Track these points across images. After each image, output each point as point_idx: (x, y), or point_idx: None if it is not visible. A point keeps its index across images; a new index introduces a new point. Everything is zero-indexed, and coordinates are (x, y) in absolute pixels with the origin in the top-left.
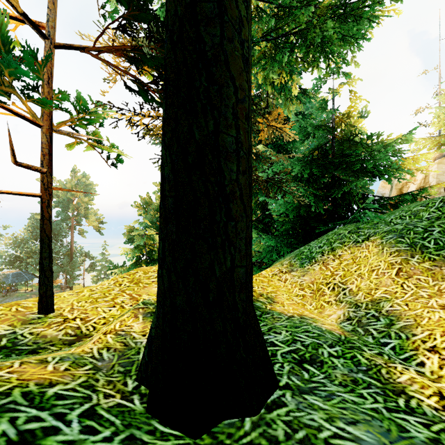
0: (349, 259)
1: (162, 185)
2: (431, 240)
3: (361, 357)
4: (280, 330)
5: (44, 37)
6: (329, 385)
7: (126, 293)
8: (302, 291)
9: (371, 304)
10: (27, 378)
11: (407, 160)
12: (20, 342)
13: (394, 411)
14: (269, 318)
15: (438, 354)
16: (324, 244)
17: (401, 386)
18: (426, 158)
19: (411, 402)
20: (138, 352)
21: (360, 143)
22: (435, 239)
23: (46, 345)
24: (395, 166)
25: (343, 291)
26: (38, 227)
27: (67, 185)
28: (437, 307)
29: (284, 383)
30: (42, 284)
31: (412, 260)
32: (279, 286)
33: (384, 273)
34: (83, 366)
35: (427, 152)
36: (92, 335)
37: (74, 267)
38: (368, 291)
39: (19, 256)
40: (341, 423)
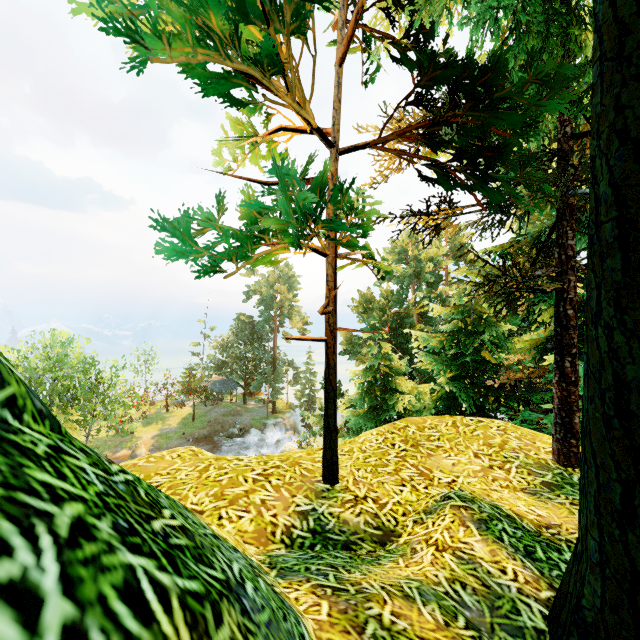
0: None
1: (616, 392)
2: None
3: None
4: None
5: (330, 146)
6: None
7: (408, 462)
8: None
9: None
10: (424, 636)
11: None
12: (326, 526)
13: None
14: None
15: None
16: None
17: None
18: None
19: None
20: (514, 608)
21: None
22: None
23: (355, 539)
24: None
25: None
26: (243, 329)
27: (270, 279)
28: None
29: None
30: (328, 448)
31: None
32: None
33: None
34: (456, 617)
35: None
36: (400, 533)
37: (278, 378)
38: None
39: (225, 361)
40: None
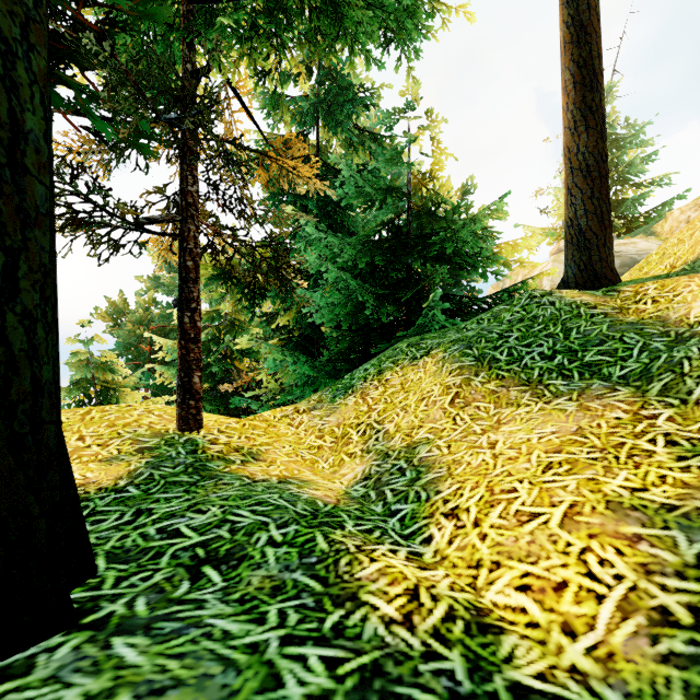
0: (397, 384)
1: None
2: (505, 349)
3: (322, 540)
4: (210, 506)
5: None
6: (210, 605)
7: None
8: (319, 440)
9: (405, 450)
10: None
11: (504, 246)
12: None
13: (298, 641)
14: (208, 485)
15: (455, 520)
16: (372, 365)
17: (357, 585)
18: (529, 245)
19: (353, 616)
20: None
21: (445, 218)
22: (510, 348)
23: None
24: (485, 252)
25: (376, 435)
26: None
27: None
28: (486, 446)
29: (102, 615)
30: None
31: (476, 380)
32: (283, 435)
33: (436, 402)
34: None
35: (530, 237)
36: None
37: None
38: (408, 432)
39: None
40: (126, 699)
